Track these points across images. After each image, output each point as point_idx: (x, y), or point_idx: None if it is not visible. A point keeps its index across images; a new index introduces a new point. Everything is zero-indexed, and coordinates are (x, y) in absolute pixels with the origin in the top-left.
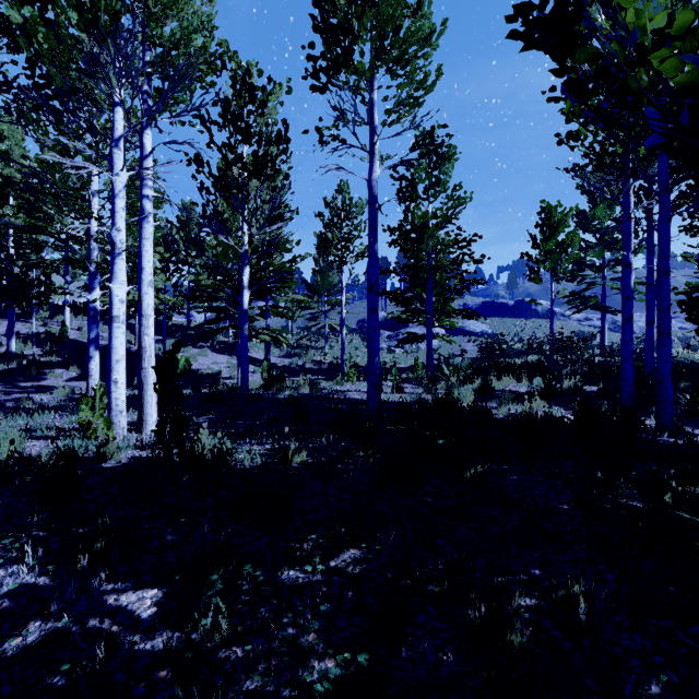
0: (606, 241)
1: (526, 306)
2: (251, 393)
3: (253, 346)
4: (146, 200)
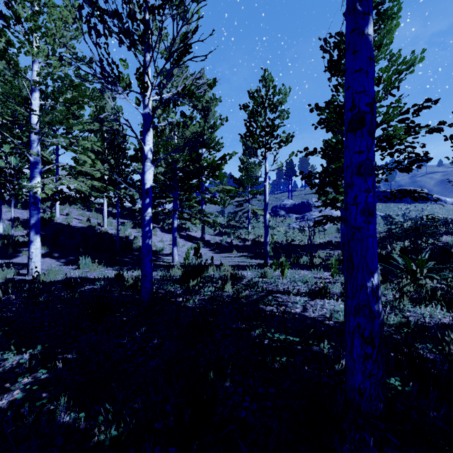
0: None
1: None
2: (162, 291)
3: (194, 227)
4: None
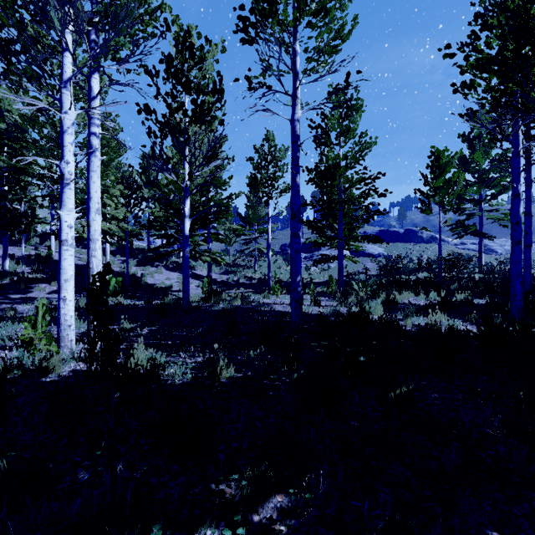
0: (484, 180)
1: (414, 233)
2: (192, 305)
3: (199, 265)
4: (94, 137)
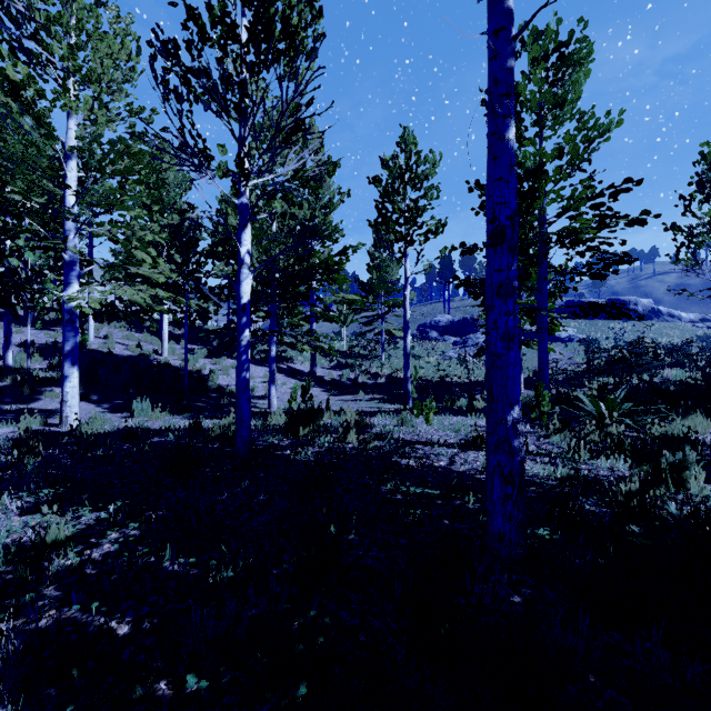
0: None
1: (622, 305)
2: (261, 443)
3: (299, 356)
4: None
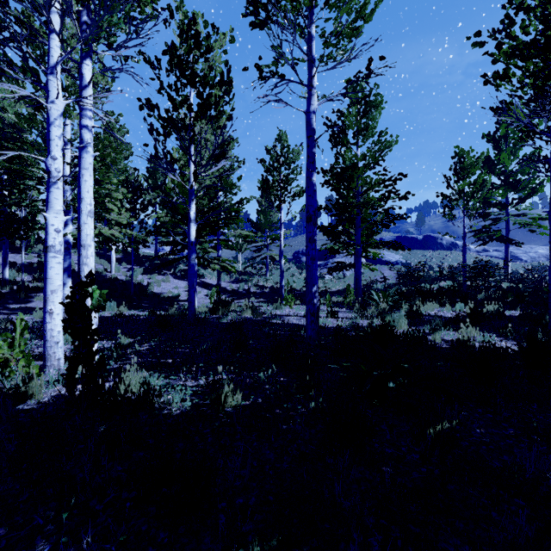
0: (510, 182)
1: (433, 240)
2: (199, 317)
3: (208, 273)
4: (85, 130)
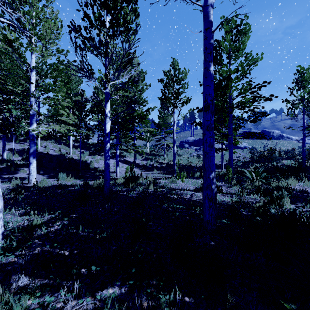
0: None
1: (267, 133)
2: (114, 190)
3: (128, 155)
4: None
